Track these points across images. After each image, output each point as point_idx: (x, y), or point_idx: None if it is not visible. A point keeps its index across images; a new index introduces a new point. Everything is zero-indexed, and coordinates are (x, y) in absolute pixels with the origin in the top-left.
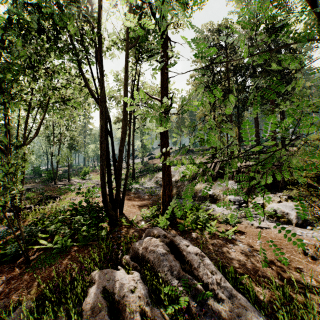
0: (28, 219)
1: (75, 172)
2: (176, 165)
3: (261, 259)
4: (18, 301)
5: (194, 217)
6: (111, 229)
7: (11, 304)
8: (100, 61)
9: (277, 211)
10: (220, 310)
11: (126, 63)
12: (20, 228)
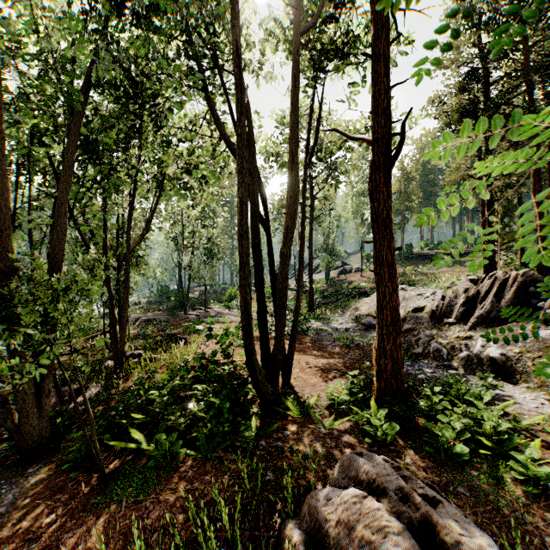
0: (133, 375)
1: (216, 294)
2: None
3: None
4: None
5: (467, 422)
6: (265, 422)
7: None
8: (238, 54)
9: None
10: None
11: (296, 65)
12: (88, 411)
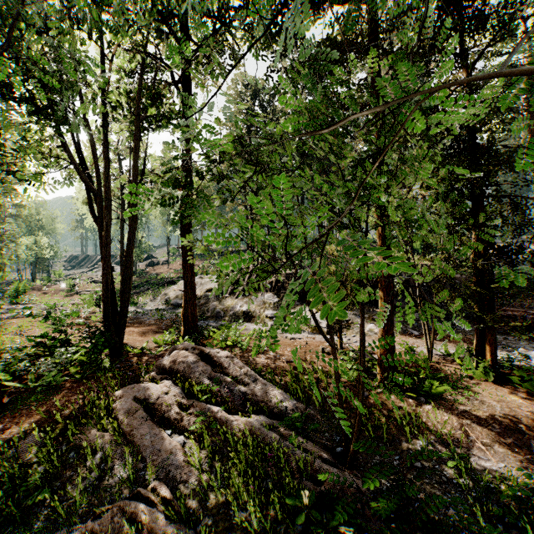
0: None
1: None
2: (196, 275)
3: (287, 361)
4: (24, 431)
5: (224, 334)
6: (115, 360)
7: (6, 442)
8: (107, 142)
9: (312, 322)
10: (246, 391)
11: (136, 140)
12: None
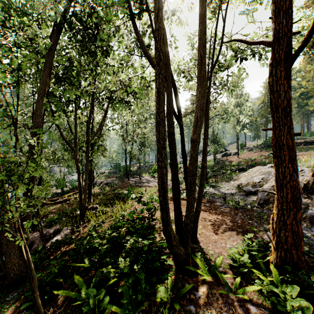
0: (91, 222)
1: (146, 168)
2: (264, 164)
3: None
4: None
5: None
6: (178, 278)
7: None
8: None
9: None
10: None
11: None
12: (31, 271)
